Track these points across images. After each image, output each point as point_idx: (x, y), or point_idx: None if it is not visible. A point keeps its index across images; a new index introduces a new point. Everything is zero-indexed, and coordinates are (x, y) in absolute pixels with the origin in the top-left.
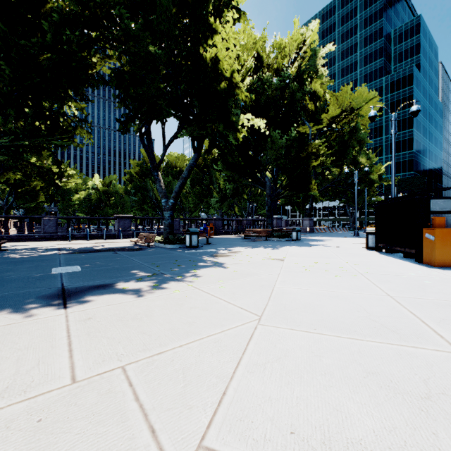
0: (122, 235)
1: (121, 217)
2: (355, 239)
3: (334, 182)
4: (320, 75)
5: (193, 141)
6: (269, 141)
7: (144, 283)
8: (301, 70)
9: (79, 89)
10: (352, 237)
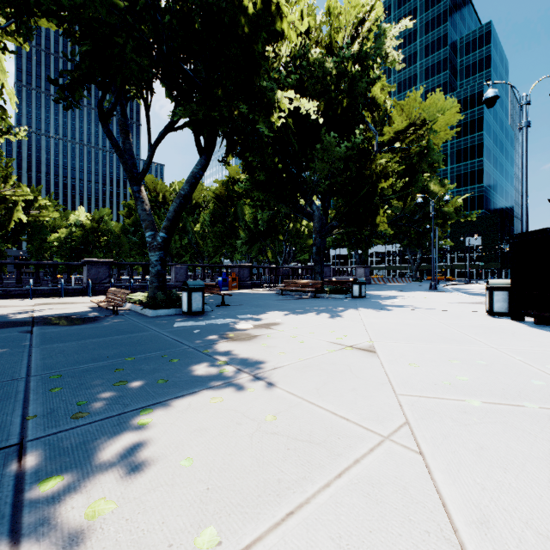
0: (93, 289)
1: (92, 262)
2: (440, 295)
3: (396, 218)
4: (391, 59)
5: (197, 132)
6: (319, 150)
7: None
8: (363, 52)
9: None
10: (430, 291)
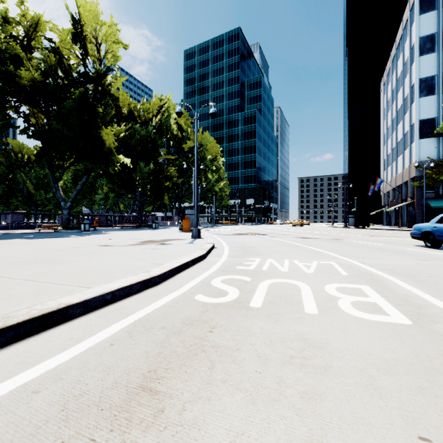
0: (15, 227)
1: (15, 212)
2: None
3: None
4: (172, 130)
5: (85, 169)
6: (138, 168)
7: (75, 236)
8: (162, 122)
9: (2, 132)
10: None
